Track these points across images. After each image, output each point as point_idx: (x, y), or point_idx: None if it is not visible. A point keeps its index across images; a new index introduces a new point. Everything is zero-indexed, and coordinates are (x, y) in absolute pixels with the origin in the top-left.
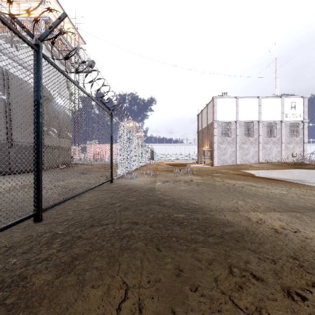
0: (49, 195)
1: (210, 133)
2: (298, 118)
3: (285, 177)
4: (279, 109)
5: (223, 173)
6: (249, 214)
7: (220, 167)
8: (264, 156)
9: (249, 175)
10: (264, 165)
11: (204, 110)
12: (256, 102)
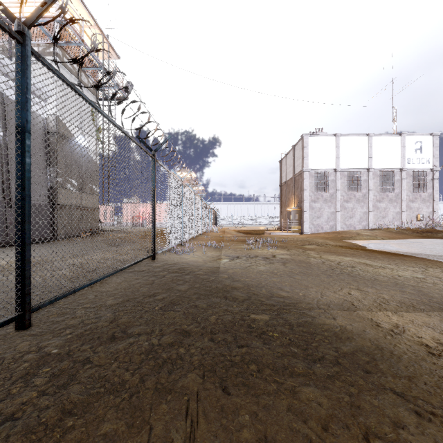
0: (56, 280)
1: (299, 187)
2: (425, 165)
3: (413, 251)
4: (398, 151)
5: (319, 244)
6: (374, 315)
7: (313, 236)
8: (376, 219)
9: (358, 248)
10: (377, 233)
11: (289, 154)
12: (365, 141)
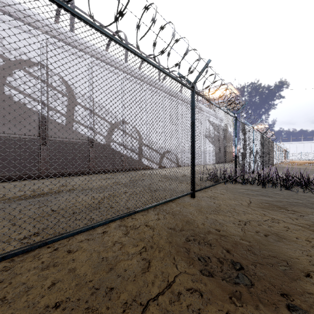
0: None
1: None
2: None
3: None
4: None
5: None
6: None
7: None
8: None
9: None
10: None
11: None
12: None
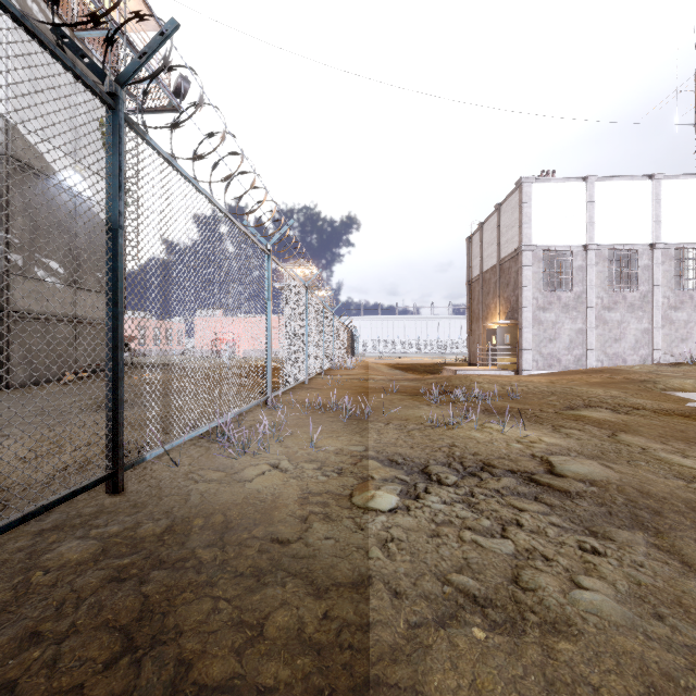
0: None
1: (511, 282)
2: None
3: None
4: None
5: (614, 405)
6: None
7: (559, 378)
8: (669, 344)
9: None
10: (694, 372)
11: (487, 224)
12: (646, 190)
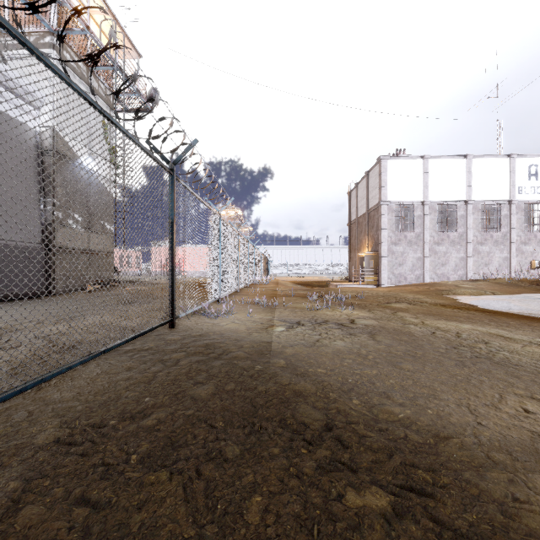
0: None
1: (374, 225)
2: None
3: None
4: (505, 178)
5: (410, 301)
6: None
7: (397, 289)
8: (477, 267)
9: (468, 307)
10: (482, 285)
11: (361, 184)
12: (462, 165)
